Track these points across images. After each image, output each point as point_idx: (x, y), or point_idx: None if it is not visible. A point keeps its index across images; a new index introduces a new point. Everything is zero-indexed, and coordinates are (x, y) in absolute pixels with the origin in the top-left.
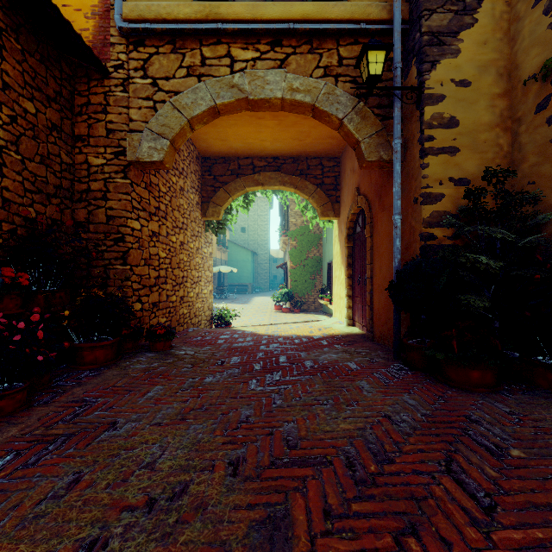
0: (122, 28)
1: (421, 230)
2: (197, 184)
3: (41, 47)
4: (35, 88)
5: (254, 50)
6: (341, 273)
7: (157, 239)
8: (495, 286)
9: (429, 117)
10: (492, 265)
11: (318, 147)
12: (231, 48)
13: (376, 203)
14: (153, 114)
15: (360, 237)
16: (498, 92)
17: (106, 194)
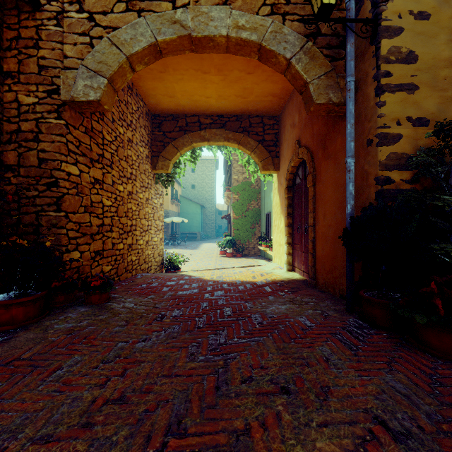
0: None
1: (377, 174)
2: (147, 138)
3: None
4: None
5: None
6: (281, 222)
7: (100, 186)
8: None
9: (386, 51)
10: None
11: (260, 105)
12: None
13: (319, 153)
14: (89, 50)
15: (300, 188)
16: None
17: (38, 135)
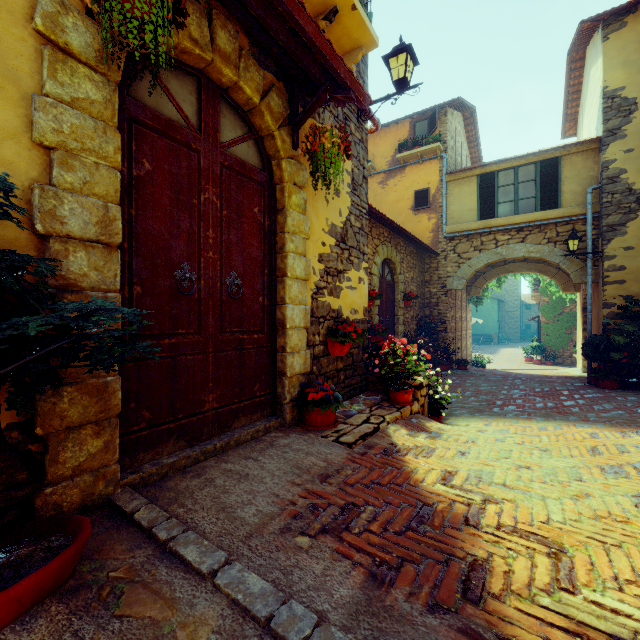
0: (446, 237)
1: (602, 321)
2: None
3: (420, 256)
4: (419, 271)
5: (508, 235)
6: (581, 334)
7: (452, 318)
8: (633, 350)
9: (606, 267)
10: (620, 341)
11: None
12: (496, 236)
13: (592, 296)
14: (458, 269)
15: None
16: None
17: (437, 304)
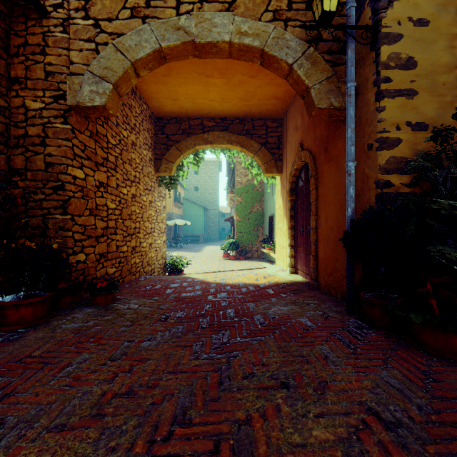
0: None
1: (377, 177)
2: (151, 141)
3: None
4: None
5: None
6: (284, 225)
7: (105, 190)
8: None
9: (386, 57)
10: None
11: (263, 107)
12: None
13: (321, 156)
14: (95, 56)
15: (302, 191)
16: (456, 32)
17: (45, 140)
